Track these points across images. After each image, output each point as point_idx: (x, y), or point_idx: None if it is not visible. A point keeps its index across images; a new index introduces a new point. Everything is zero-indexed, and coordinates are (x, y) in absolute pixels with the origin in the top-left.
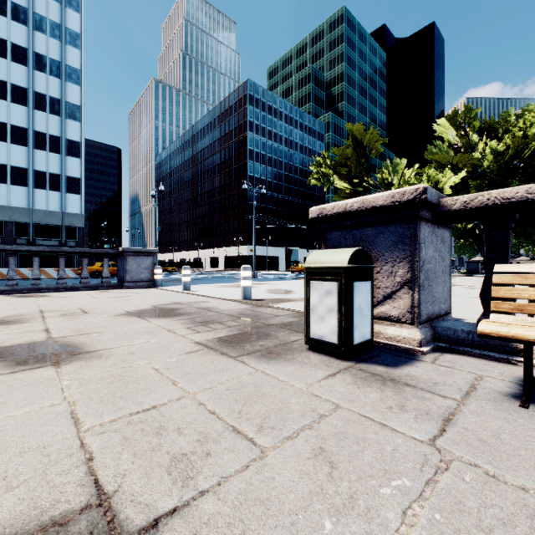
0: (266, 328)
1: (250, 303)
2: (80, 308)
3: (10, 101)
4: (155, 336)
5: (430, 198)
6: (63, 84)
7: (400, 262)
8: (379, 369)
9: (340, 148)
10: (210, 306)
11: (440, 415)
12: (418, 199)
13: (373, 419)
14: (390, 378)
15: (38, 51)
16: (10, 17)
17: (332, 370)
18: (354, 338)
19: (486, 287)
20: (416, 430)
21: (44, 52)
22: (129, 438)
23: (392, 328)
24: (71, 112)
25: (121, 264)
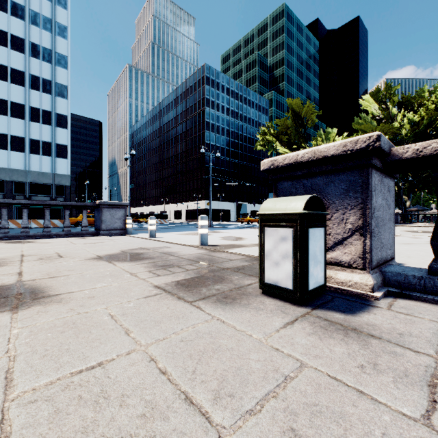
0: (221, 272)
1: (206, 249)
2: (57, 253)
3: (10, 82)
4: (117, 279)
5: (383, 146)
6: (53, 68)
7: (351, 210)
8: (337, 317)
9: (282, 119)
10: (171, 251)
11: (421, 377)
12: (371, 147)
13: (346, 383)
14: (351, 327)
15: (32, 41)
16: (10, 13)
17: (289, 318)
18: (309, 283)
19: (437, 233)
20: (402, 400)
21: (38, 42)
22: (60, 411)
23: (343, 273)
24: (60, 91)
25: (98, 215)
